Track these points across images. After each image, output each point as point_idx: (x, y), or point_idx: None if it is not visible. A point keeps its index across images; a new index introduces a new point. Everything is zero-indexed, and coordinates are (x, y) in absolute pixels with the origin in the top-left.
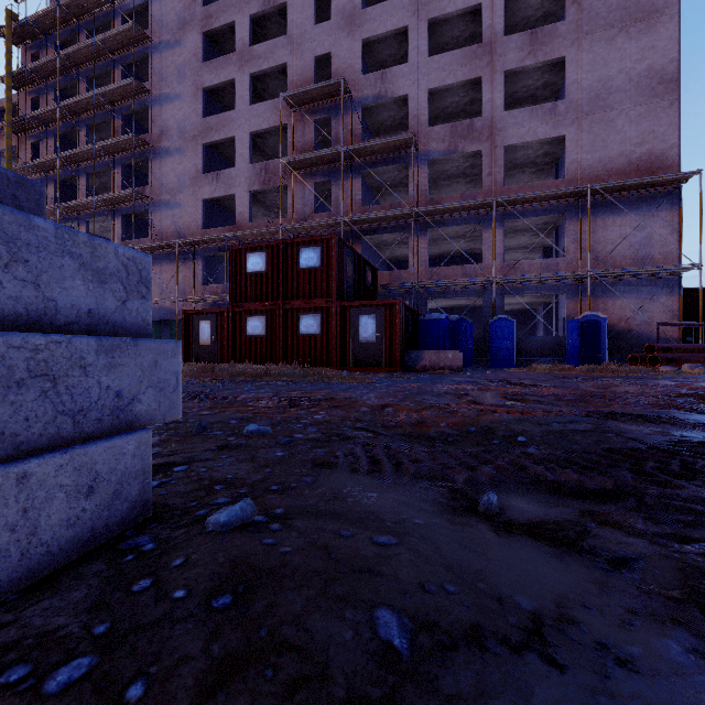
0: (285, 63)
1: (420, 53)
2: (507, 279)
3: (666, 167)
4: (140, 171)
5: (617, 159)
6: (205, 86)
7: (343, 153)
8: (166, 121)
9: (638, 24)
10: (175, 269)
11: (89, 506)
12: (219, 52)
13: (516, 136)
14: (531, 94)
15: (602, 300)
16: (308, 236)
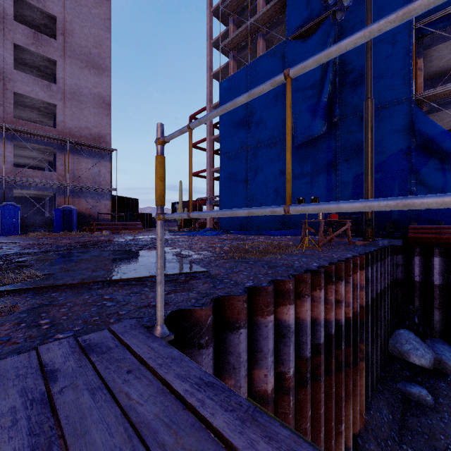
0: None
1: None
2: (15, 179)
3: (106, 142)
4: None
5: (85, 129)
6: None
7: None
8: None
9: (94, 69)
10: None
11: None
12: None
13: (23, 89)
14: (37, 66)
15: (77, 199)
16: None
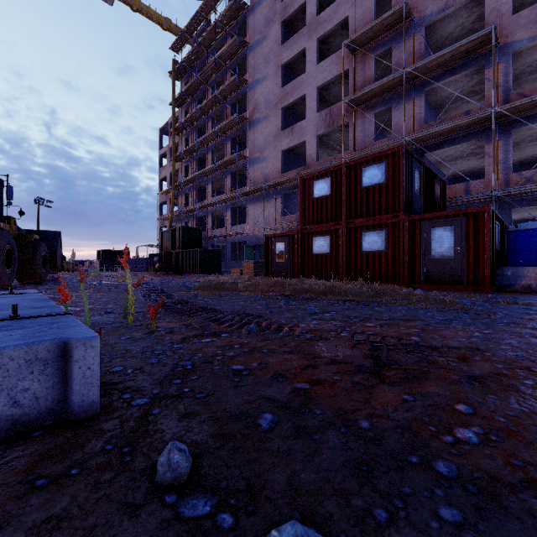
0: (347, 16)
1: None
2: None
3: None
4: (242, 141)
5: None
6: (283, 63)
7: (404, 75)
8: (257, 99)
9: None
10: (263, 206)
11: None
12: (294, 34)
13: None
14: None
15: None
16: None
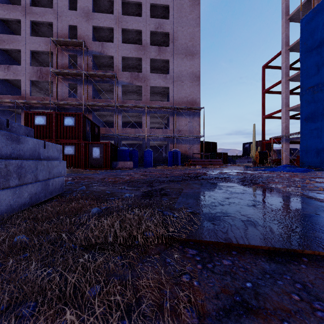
0: (52, 22)
1: (118, 40)
2: (150, 135)
3: (197, 104)
4: None
5: (184, 98)
6: None
7: (83, 74)
8: None
9: (190, 56)
10: None
11: (59, 187)
12: None
13: (154, 83)
14: (159, 68)
15: (180, 144)
16: (65, 107)
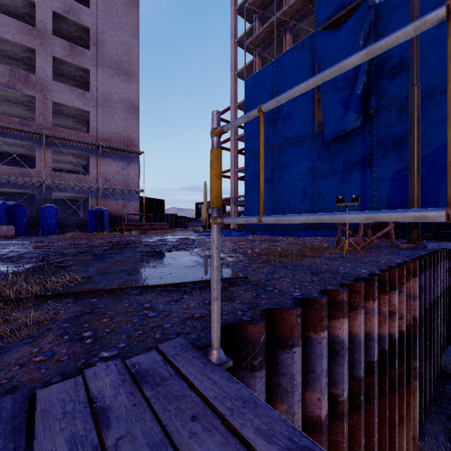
0: None
1: None
2: (54, 182)
3: (135, 145)
4: None
5: (115, 134)
6: None
7: None
8: None
9: (124, 76)
10: None
11: None
12: None
13: (61, 98)
14: (73, 76)
15: (108, 200)
16: None
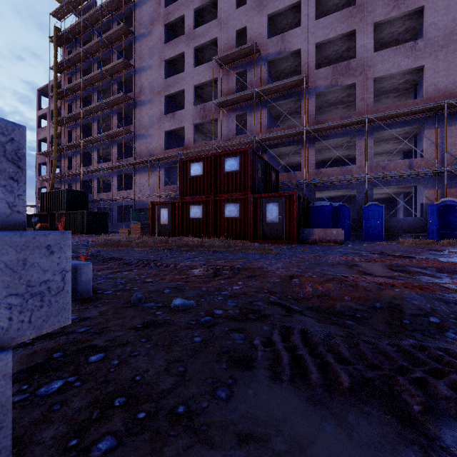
0: (216, 37)
1: (309, 18)
2: (376, 175)
3: None
4: (128, 116)
5: None
6: (166, 59)
7: (254, 93)
8: (143, 83)
9: None
10: (148, 176)
11: None
12: (175, 36)
13: (383, 69)
14: (394, 38)
15: (455, 189)
16: None
